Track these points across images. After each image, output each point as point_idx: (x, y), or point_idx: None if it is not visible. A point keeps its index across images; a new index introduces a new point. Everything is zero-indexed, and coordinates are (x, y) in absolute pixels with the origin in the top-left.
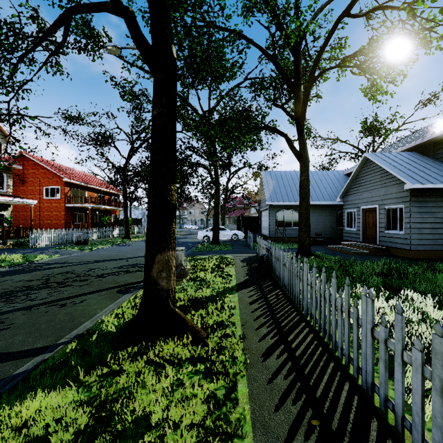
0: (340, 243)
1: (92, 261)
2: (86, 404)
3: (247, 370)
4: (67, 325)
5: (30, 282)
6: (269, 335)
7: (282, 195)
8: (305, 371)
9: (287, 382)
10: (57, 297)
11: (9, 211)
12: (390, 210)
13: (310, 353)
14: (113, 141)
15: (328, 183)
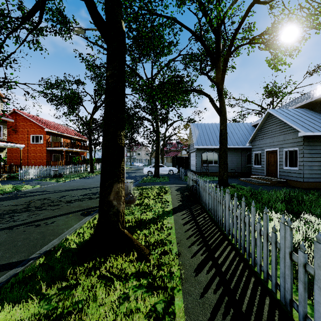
0: (249, 177)
1: (64, 190)
2: (44, 318)
3: (182, 285)
4: (39, 242)
5: (15, 207)
6: (199, 252)
7: (206, 141)
8: (231, 285)
9: (216, 296)
10: (34, 219)
11: (4, 153)
12: (287, 152)
13: (234, 268)
14: (81, 101)
15: (240, 132)
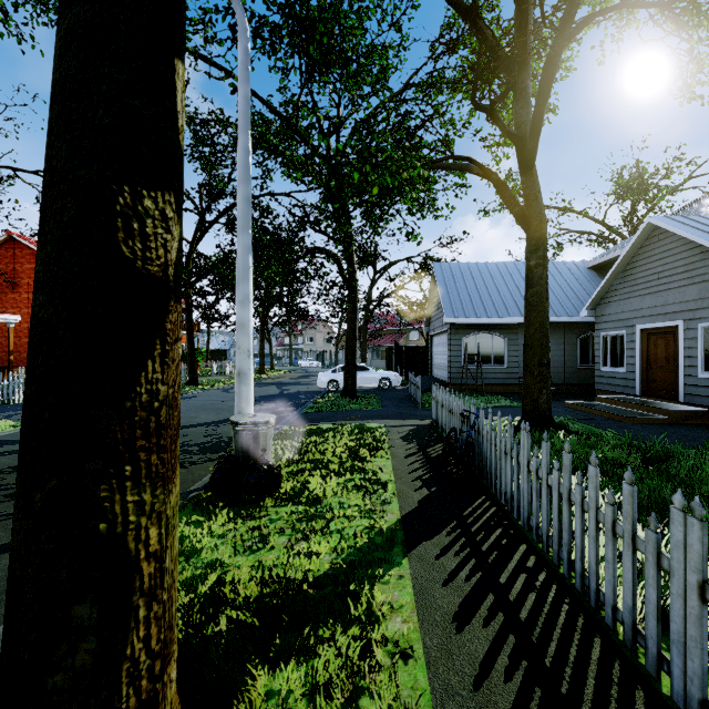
0: (586, 397)
1: None
2: None
3: None
4: None
5: None
6: None
7: (474, 305)
8: None
9: None
10: None
11: None
12: None
13: None
14: None
15: (558, 283)
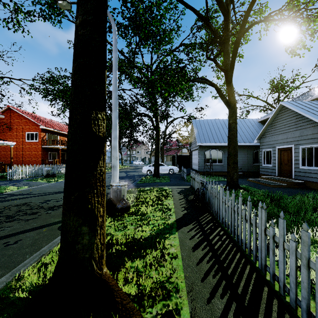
0: (256, 177)
1: (51, 193)
2: None
3: None
4: None
5: None
6: (228, 316)
7: (209, 138)
8: None
9: None
10: None
11: None
12: (305, 149)
13: None
14: None
15: (245, 128)
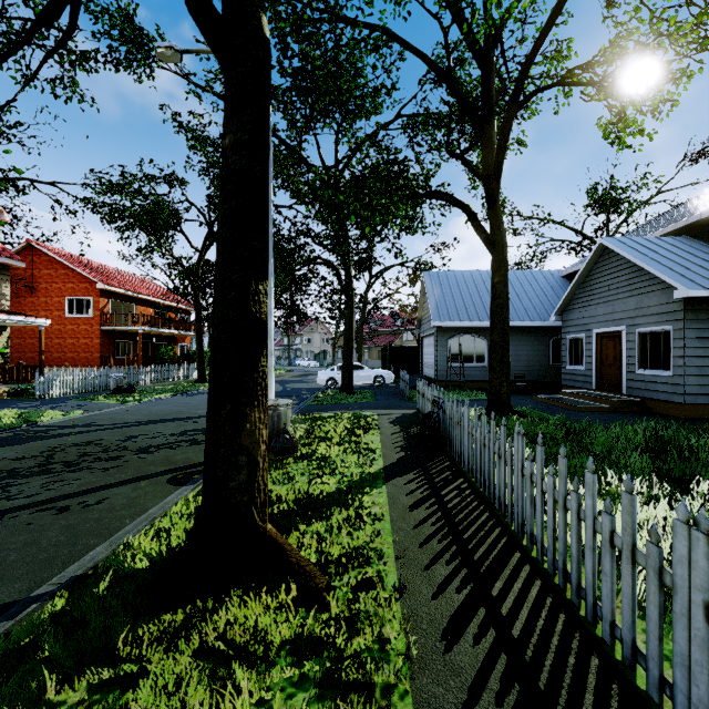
0: (555, 392)
1: (135, 423)
2: None
3: (413, 678)
4: (60, 554)
5: (17, 462)
6: (453, 582)
7: (458, 311)
8: (540, 681)
9: None
10: (56, 493)
11: (4, 337)
12: (646, 335)
13: (542, 630)
14: (179, 222)
15: (534, 290)
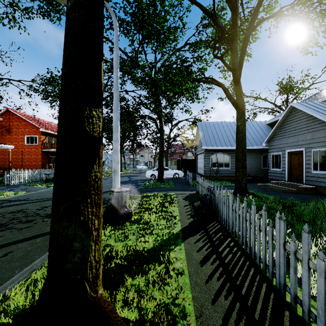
0: (265, 181)
1: (49, 199)
2: None
3: None
4: None
5: None
6: None
7: (216, 141)
8: None
9: None
10: None
11: None
12: (317, 153)
13: None
14: None
15: (253, 131)
